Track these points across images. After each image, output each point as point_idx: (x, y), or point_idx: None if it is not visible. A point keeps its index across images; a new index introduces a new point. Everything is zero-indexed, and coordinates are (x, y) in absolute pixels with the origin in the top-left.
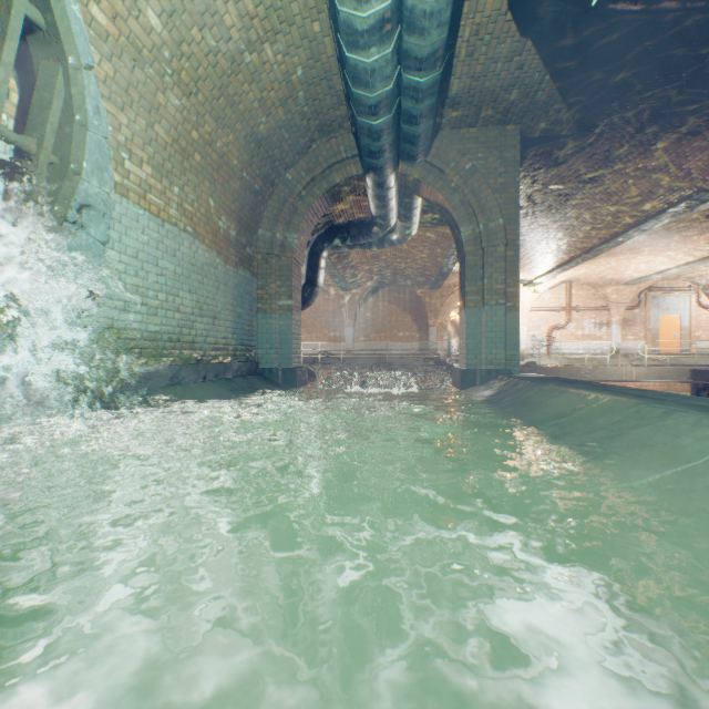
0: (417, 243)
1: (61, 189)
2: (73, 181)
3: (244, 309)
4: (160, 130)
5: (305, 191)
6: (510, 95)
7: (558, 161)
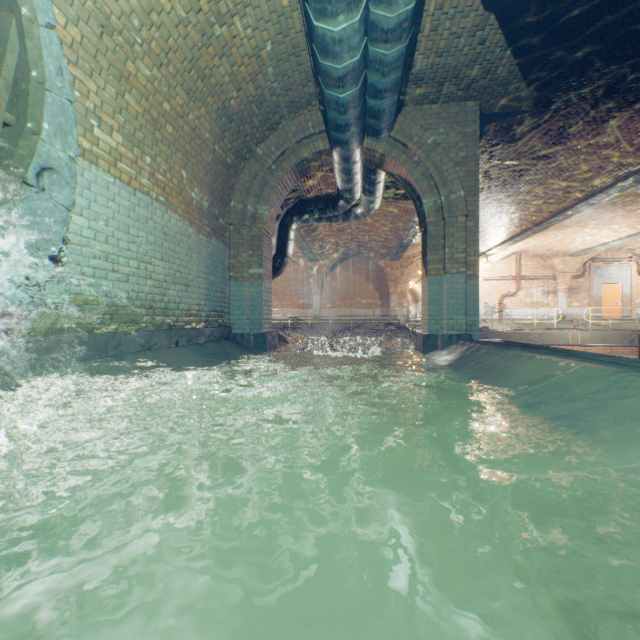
0: (379, 216)
1: (17, 149)
2: (31, 140)
3: (216, 277)
4: (130, 99)
5: (275, 165)
6: (471, 71)
7: (515, 137)
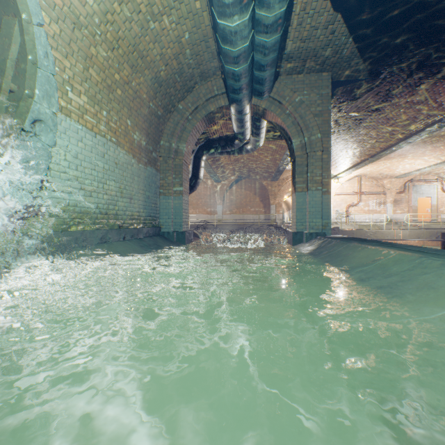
0: (263, 151)
1: (18, 108)
2: (27, 102)
3: (151, 193)
4: (92, 72)
5: (191, 116)
6: (325, 52)
7: (356, 96)
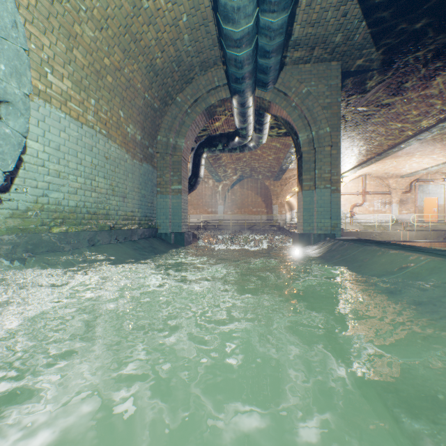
0: (265, 149)
1: None
2: None
3: (147, 191)
4: (77, 54)
5: (190, 109)
6: (335, 38)
7: (366, 89)
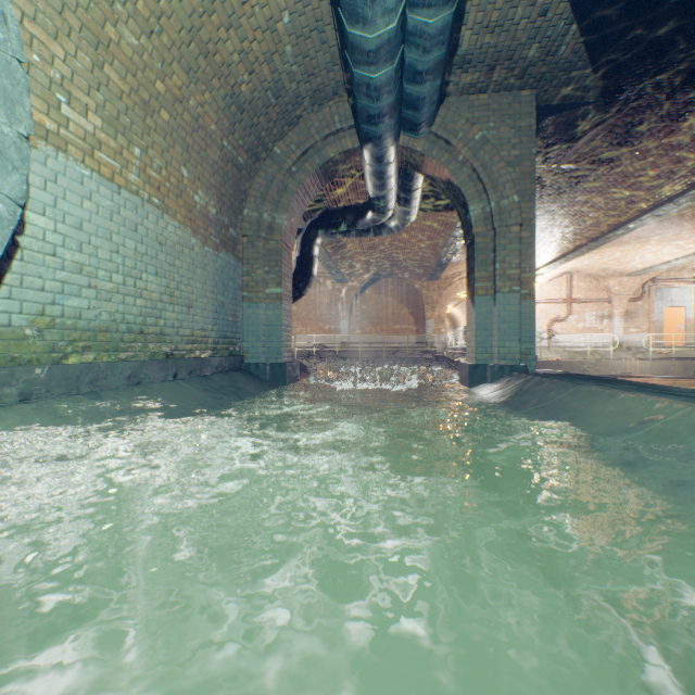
0: (415, 231)
1: None
2: None
3: (226, 297)
4: (111, 73)
5: (295, 166)
6: (528, 51)
7: (575, 134)
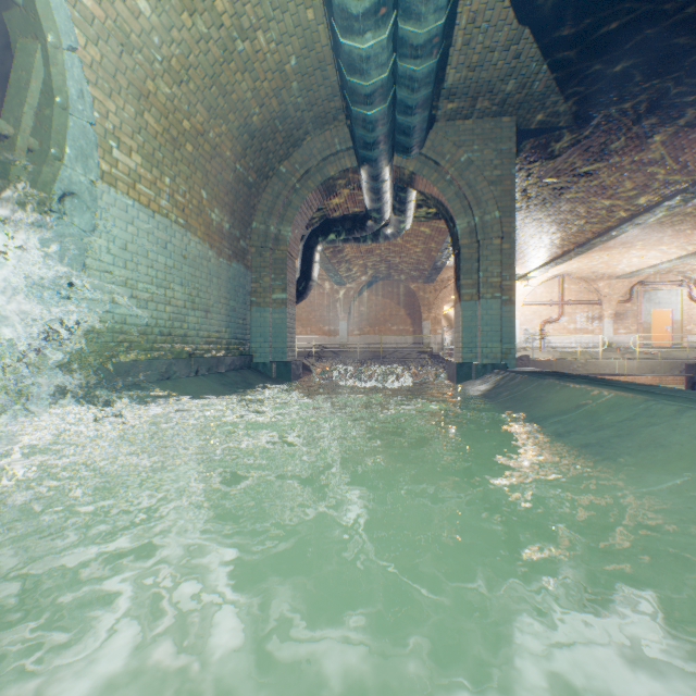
0: (411, 237)
1: (41, 175)
2: (54, 166)
3: (237, 303)
4: (149, 118)
5: (299, 183)
6: (506, 86)
7: (554, 153)
